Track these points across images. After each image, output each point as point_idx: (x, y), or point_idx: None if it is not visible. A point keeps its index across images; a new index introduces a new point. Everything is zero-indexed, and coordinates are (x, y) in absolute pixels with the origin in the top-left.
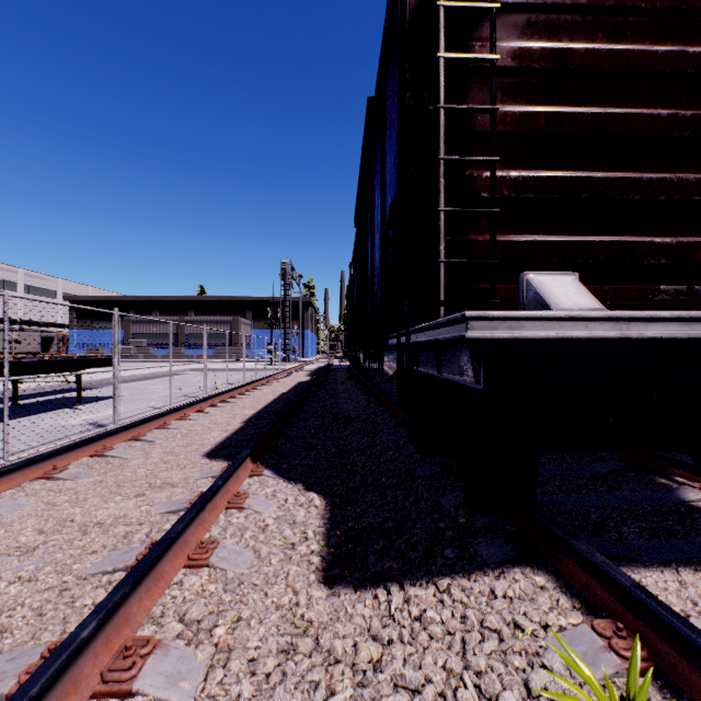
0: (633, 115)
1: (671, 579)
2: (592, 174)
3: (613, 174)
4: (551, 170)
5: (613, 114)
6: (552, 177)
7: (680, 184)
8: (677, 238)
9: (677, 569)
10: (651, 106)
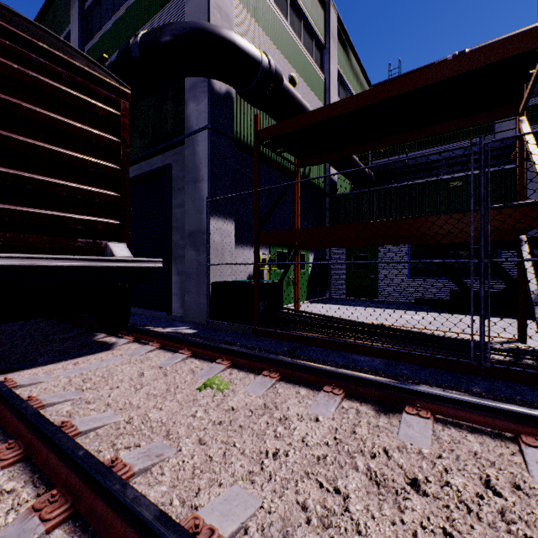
0: (63, 153)
1: (38, 369)
2: (35, 176)
3: (50, 179)
4: (7, 167)
5: (50, 149)
6: (6, 172)
7: (90, 192)
8: (89, 217)
9: (48, 365)
10: (74, 151)
